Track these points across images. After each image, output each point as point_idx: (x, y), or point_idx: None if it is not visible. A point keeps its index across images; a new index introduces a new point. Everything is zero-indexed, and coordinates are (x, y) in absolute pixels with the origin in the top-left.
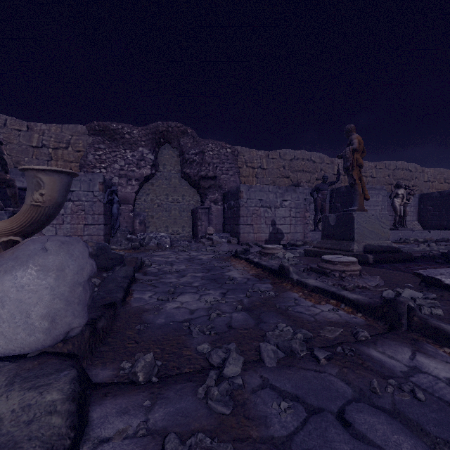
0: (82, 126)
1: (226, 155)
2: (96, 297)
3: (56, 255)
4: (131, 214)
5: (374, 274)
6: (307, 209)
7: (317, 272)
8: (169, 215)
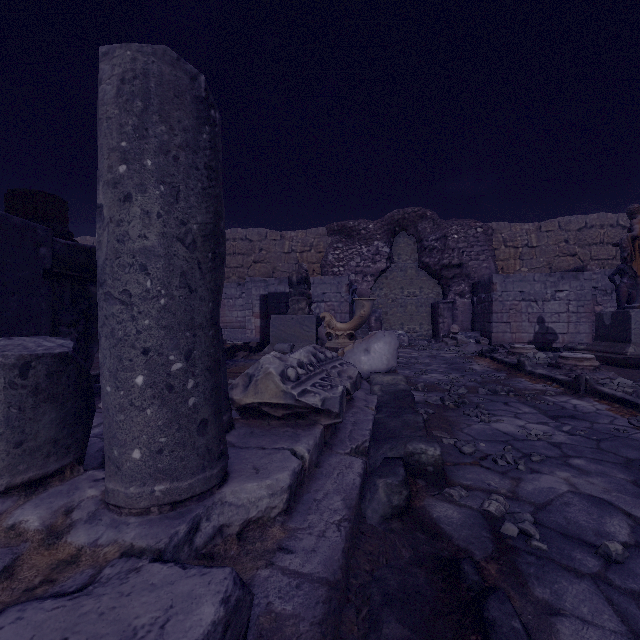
0: (323, 229)
1: (476, 236)
2: None
3: (388, 338)
4: None
5: (622, 373)
6: (598, 302)
7: (553, 367)
8: (405, 311)
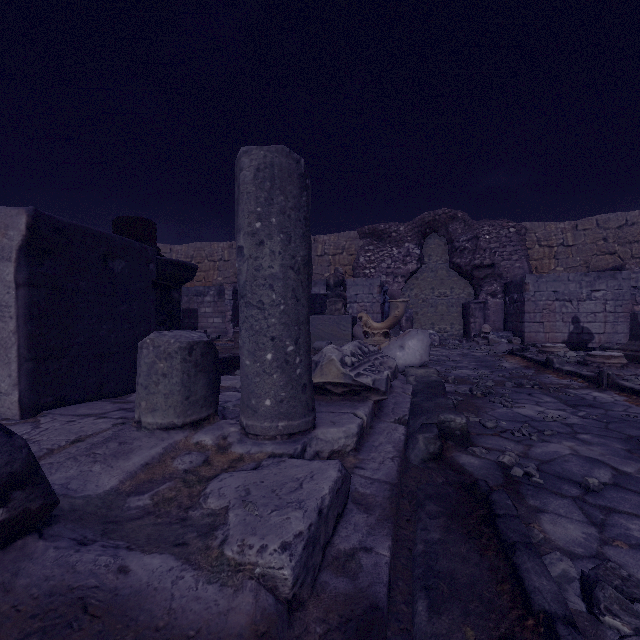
0: (354, 232)
1: (508, 236)
2: None
3: (421, 336)
4: None
5: None
6: (637, 301)
7: (581, 364)
8: (435, 311)
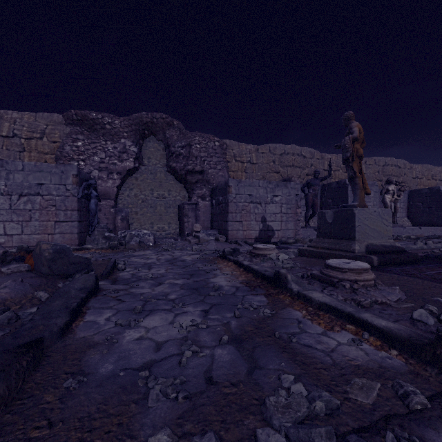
0: (58, 115)
1: (214, 148)
2: (25, 326)
3: None
4: (112, 210)
5: (387, 282)
6: (299, 205)
7: (321, 280)
8: (155, 211)
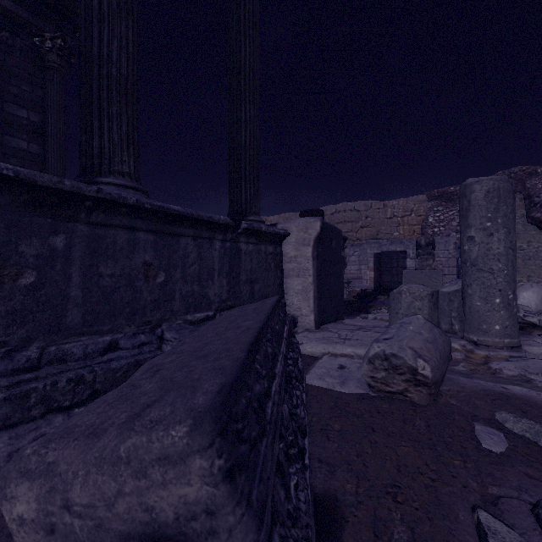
0: (423, 196)
1: None
2: None
3: (535, 288)
4: None
5: None
6: None
7: None
8: None
